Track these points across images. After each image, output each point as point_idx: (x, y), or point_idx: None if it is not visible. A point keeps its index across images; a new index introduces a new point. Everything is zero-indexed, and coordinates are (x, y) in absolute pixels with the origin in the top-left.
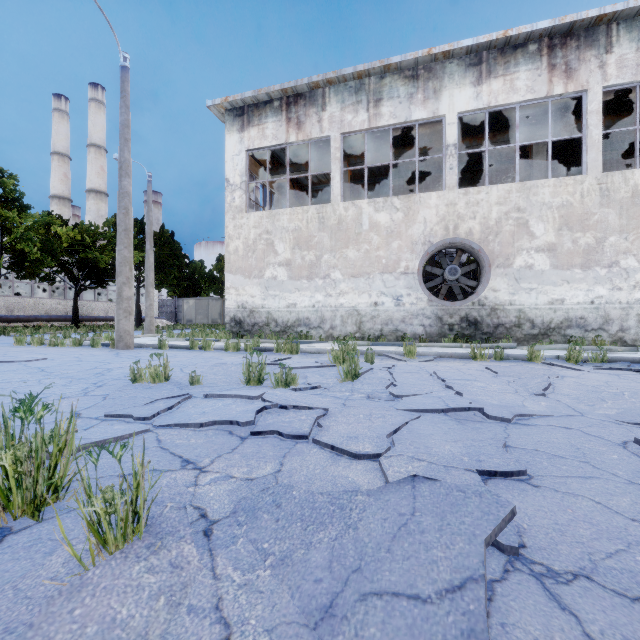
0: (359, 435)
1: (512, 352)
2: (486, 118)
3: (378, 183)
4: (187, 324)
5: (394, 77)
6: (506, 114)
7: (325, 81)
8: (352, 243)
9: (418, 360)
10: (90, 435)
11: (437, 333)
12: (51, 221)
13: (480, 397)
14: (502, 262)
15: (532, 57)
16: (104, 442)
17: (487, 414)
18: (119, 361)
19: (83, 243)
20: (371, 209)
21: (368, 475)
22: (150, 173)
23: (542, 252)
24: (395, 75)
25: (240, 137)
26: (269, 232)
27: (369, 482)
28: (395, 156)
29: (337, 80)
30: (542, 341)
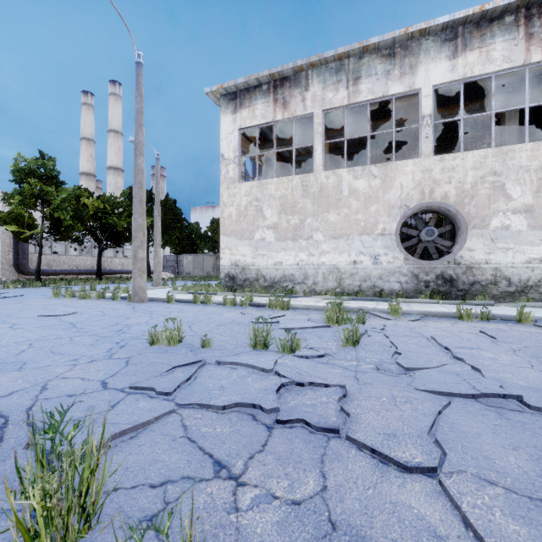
0: (396, 432)
1: (492, 310)
2: (461, 89)
3: (351, 153)
4: (186, 276)
5: (372, 56)
6: (476, 85)
7: (308, 64)
8: (333, 208)
9: (404, 319)
10: (118, 418)
11: (413, 289)
12: (80, 194)
13: (501, 375)
14: (478, 223)
15: (508, 28)
16: (132, 429)
17: (527, 403)
18: (136, 316)
19: (105, 211)
20: (350, 177)
21: (435, 505)
22: (158, 152)
23: (519, 213)
24: (373, 55)
25: (233, 118)
26: (258, 199)
27: (442, 520)
28: (370, 128)
29: (319, 63)
30: (520, 298)
